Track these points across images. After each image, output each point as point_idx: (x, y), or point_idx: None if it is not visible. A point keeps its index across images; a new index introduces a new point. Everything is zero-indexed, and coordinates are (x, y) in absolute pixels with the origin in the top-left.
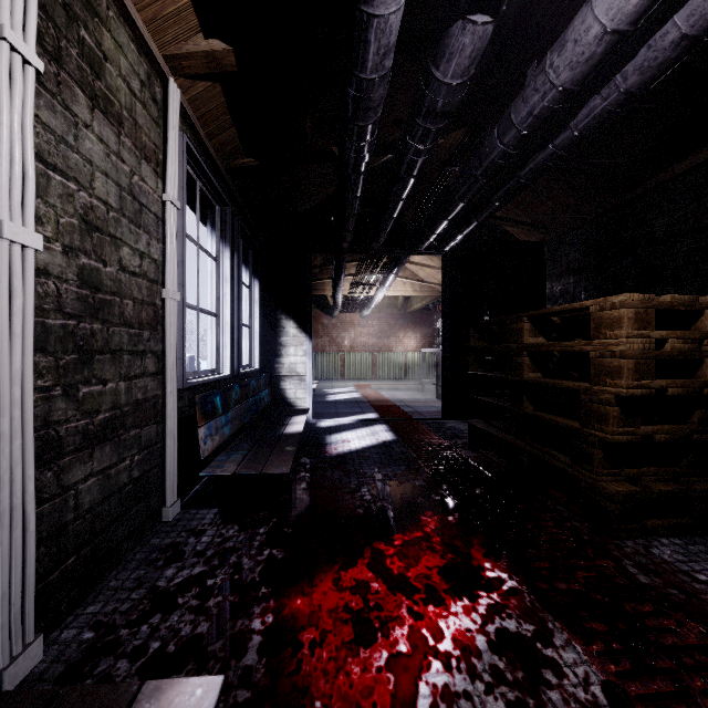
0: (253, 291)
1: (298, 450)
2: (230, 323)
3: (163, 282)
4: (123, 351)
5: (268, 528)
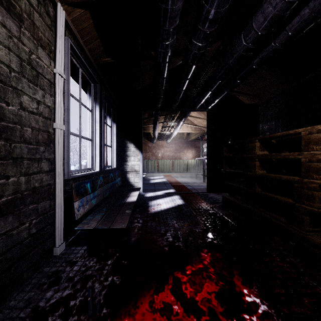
0: (113, 129)
1: (134, 210)
2: (99, 144)
3: (54, 119)
4: (23, 158)
5: (113, 260)
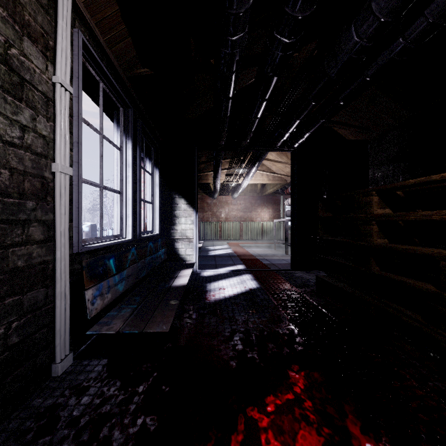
0: (155, 177)
1: (184, 297)
2: (132, 199)
3: (54, 158)
4: None
5: (147, 385)
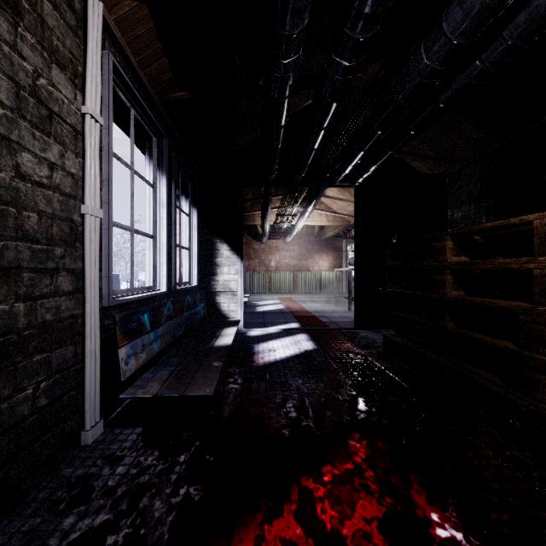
0: (192, 218)
1: (228, 359)
2: (166, 244)
3: (83, 198)
4: (22, 268)
5: (189, 454)
